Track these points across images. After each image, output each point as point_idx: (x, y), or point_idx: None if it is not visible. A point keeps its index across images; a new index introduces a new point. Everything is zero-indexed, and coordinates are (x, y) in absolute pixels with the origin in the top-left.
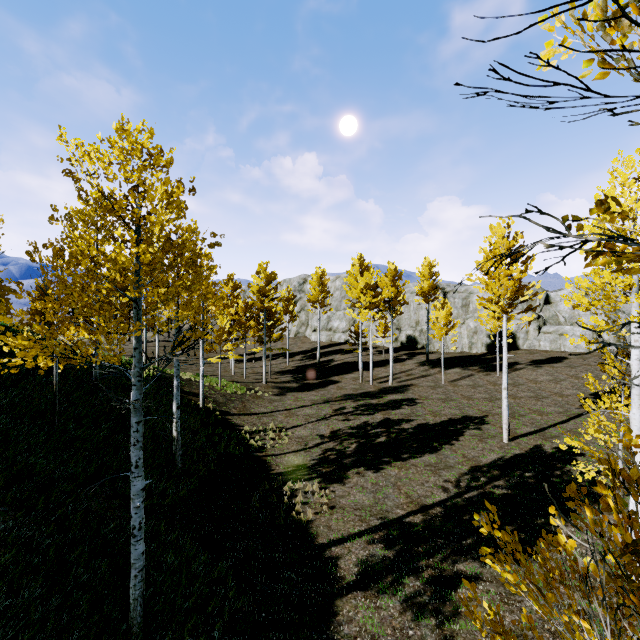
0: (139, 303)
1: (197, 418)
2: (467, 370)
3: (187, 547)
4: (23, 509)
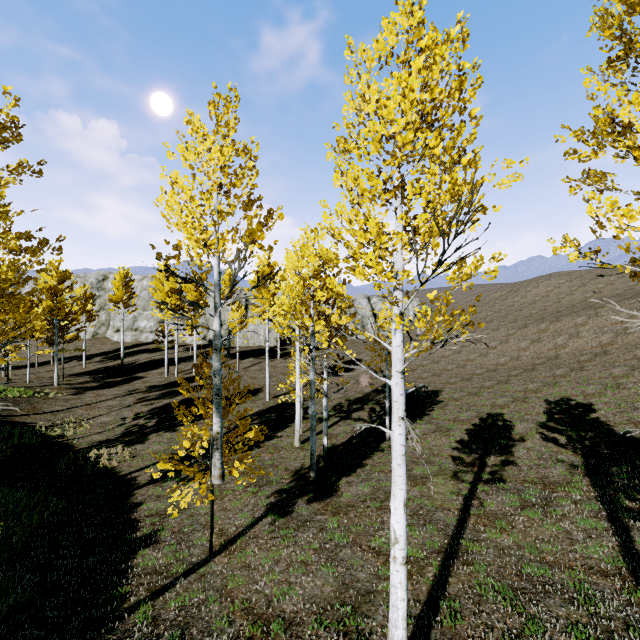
0: None
1: None
2: (258, 359)
3: (4, 492)
4: None
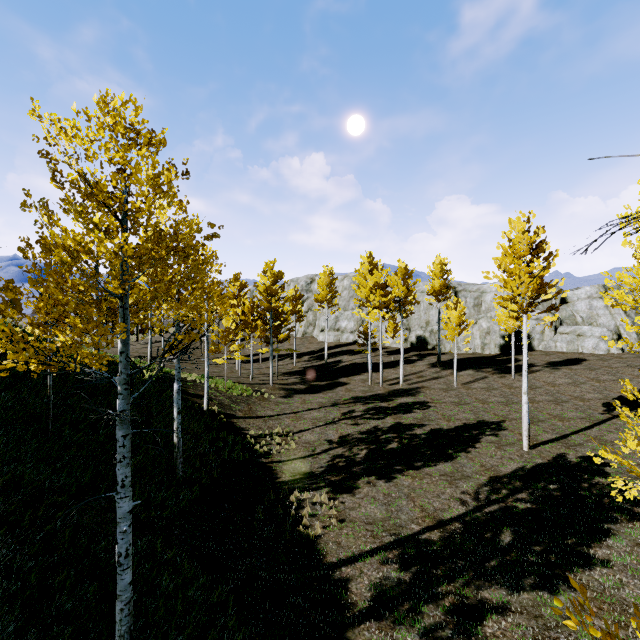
0: (126, 301)
1: (201, 421)
2: (480, 372)
3: (185, 567)
4: (5, 527)
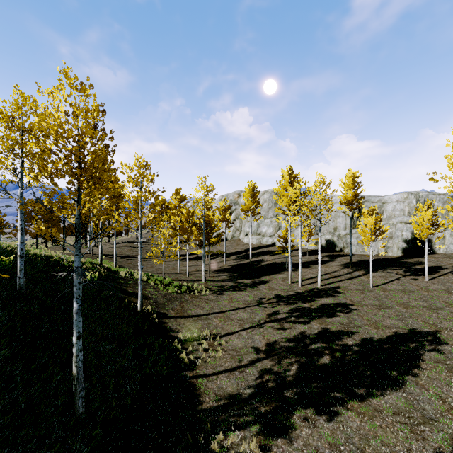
0: None
1: (131, 324)
2: (392, 273)
3: None
4: None
